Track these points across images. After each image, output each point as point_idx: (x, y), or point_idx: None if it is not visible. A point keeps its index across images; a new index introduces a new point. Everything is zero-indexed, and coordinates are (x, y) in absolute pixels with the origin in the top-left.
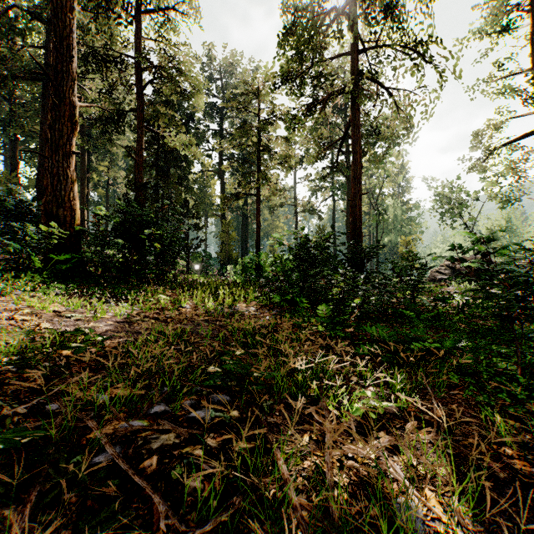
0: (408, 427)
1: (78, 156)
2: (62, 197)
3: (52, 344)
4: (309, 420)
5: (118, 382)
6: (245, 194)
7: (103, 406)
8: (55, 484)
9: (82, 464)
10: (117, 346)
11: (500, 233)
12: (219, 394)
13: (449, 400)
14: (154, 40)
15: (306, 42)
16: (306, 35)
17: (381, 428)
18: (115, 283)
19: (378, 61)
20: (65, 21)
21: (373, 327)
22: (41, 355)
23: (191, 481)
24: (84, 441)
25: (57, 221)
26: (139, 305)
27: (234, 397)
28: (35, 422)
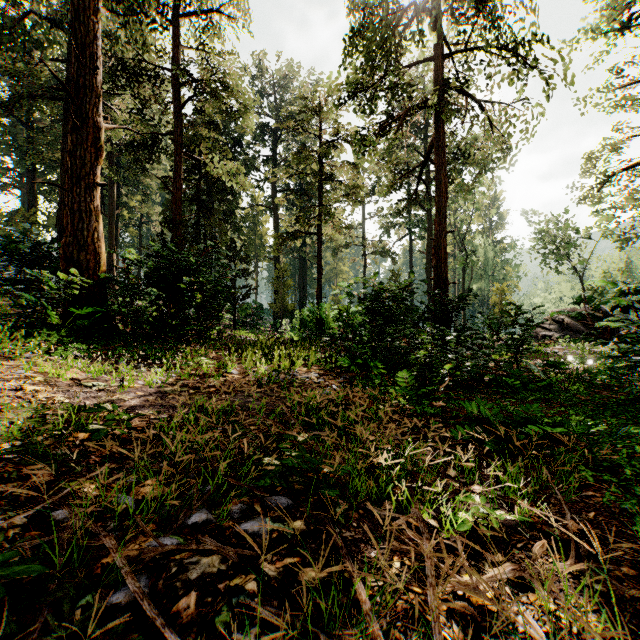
0: (536, 550)
1: (106, 189)
2: (84, 238)
3: (67, 423)
4: (399, 536)
5: (146, 477)
6: (304, 233)
7: (127, 513)
8: (55, 638)
9: (93, 607)
10: (147, 427)
11: (617, 278)
12: (277, 494)
13: (582, 505)
14: (195, 49)
15: (379, 45)
16: (379, 37)
17: (497, 548)
18: (147, 342)
19: (467, 68)
20: (88, 25)
21: (473, 403)
22: (51, 438)
23: (243, 632)
24: (99, 569)
25: (78, 267)
26: (176, 371)
27: (296, 499)
28: (36, 538)
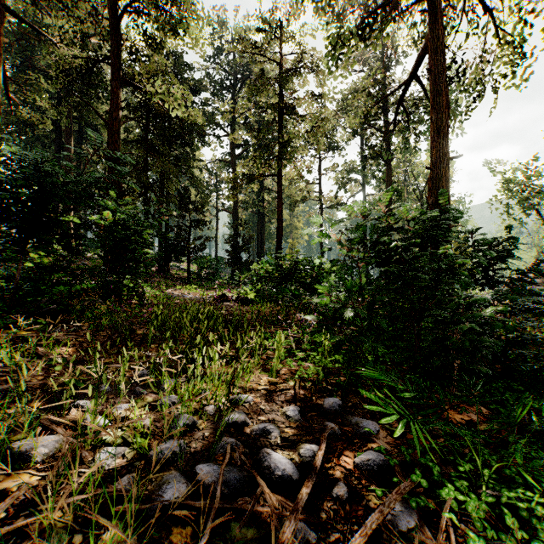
0: None
1: None
2: None
3: None
4: None
5: None
6: (262, 176)
7: None
8: None
9: None
10: None
11: None
12: None
13: None
14: None
15: None
16: None
17: None
18: None
19: None
20: None
21: None
22: None
23: None
24: None
25: None
26: None
27: None
28: None
